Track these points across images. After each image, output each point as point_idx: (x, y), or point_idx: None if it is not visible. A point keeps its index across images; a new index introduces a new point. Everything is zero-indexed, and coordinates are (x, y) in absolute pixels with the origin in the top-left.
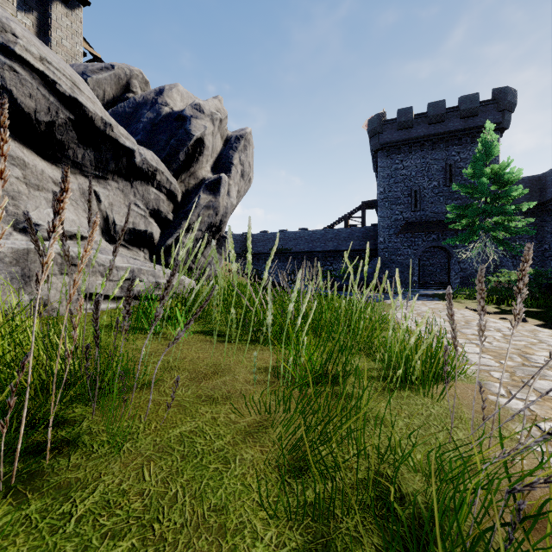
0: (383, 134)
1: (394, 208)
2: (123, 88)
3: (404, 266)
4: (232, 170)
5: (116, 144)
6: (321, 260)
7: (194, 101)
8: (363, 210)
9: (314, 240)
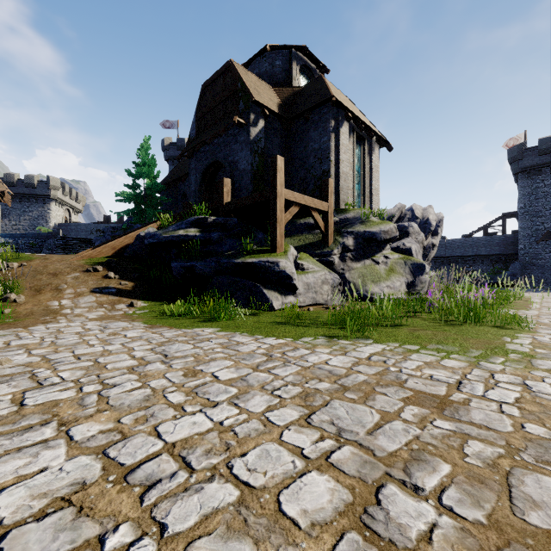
0: (523, 160)
1: (535, 220)
2: (400, 213)
3: (546, 268)
4: (438, 235)
5: (424, 243)
6: (460, 263)
7: (429, 216)
8: (503, 220)
9: (453, 247)
